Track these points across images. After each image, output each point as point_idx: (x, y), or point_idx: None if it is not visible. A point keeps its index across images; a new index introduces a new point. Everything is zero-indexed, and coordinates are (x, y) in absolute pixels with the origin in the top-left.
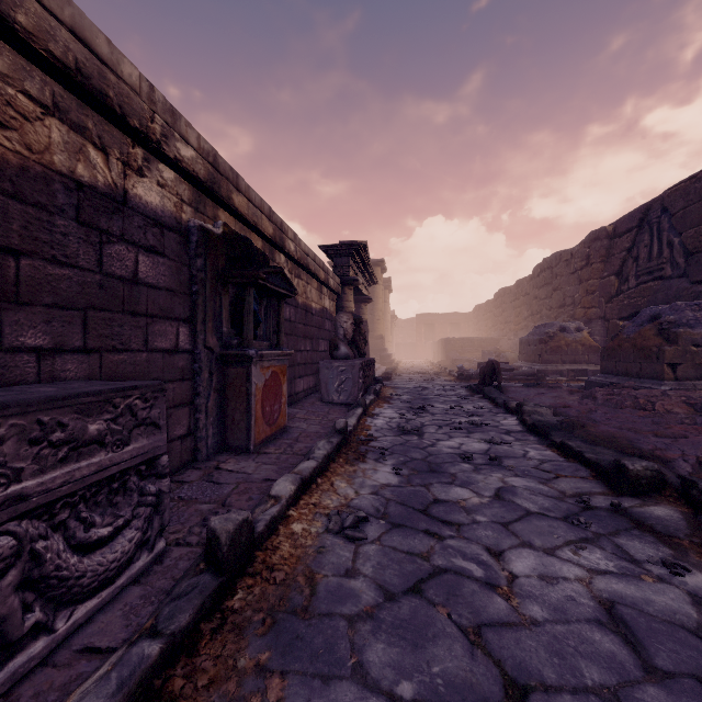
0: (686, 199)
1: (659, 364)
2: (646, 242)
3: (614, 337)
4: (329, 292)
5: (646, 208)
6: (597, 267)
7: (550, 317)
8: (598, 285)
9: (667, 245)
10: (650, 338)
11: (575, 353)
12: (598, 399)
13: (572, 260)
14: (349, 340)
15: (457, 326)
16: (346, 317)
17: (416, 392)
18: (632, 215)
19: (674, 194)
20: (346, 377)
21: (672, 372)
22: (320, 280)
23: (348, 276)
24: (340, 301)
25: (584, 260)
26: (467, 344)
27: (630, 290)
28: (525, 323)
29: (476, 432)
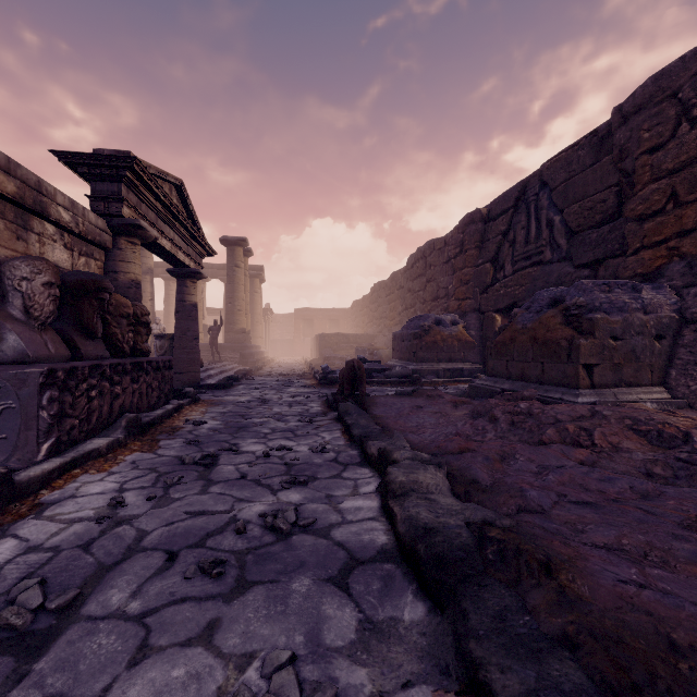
0: (568, 170)
1: (572, 365)
2: (523, 224)
3: (503, 328)
4: (71, 237)
5: (523, 186)
6: (471, 253)
7: (423, 311)
8: (473, 274)
9: (546, 225)
10: (557, 328)
11: (451, 350)
12: (500, 421)
13: (445, 248)
14: (42, 320)
15: (337, 322)
16: (26, 267)
17: (242, 410)
18: (508, 194)
19: (554, 166)
20: (1, 408)
21: (588, 376)
22: (1, 193)
23: (122, 218)
24: (110, 260)
25: (458, 247)
26: (343, 341)
27: (506, 278)
28: (400, 317)
29: (256, 586)
